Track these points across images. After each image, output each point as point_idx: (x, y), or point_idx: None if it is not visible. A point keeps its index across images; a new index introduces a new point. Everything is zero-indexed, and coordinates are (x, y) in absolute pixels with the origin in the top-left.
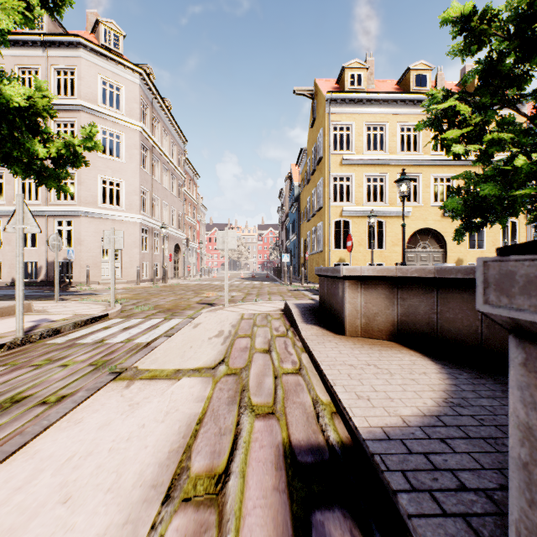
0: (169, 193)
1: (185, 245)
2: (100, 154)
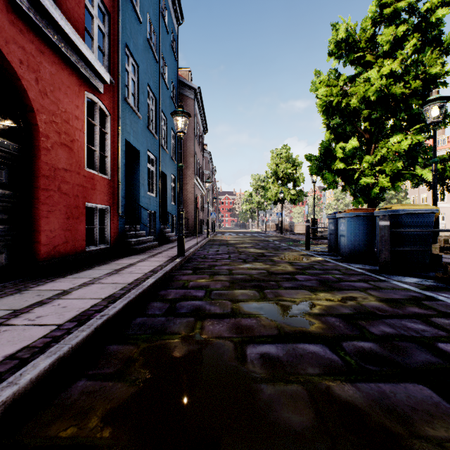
0: None
1: None
2: None
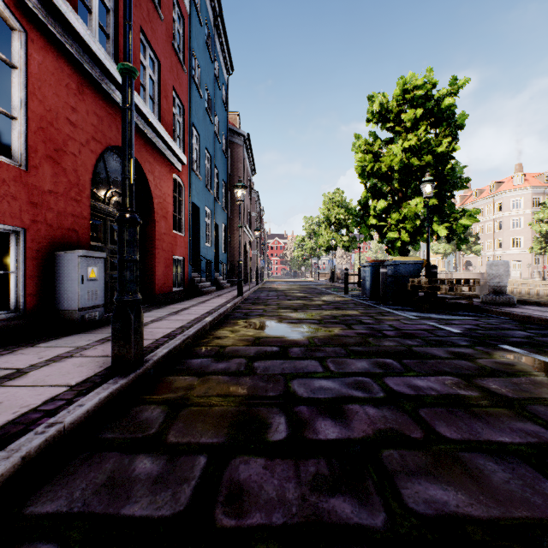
0: None
1: None
2: (510, 229)
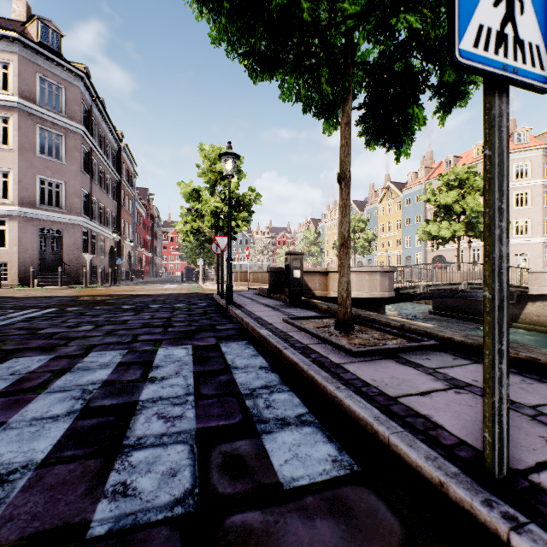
0: None
1: None
2: (513, 208)
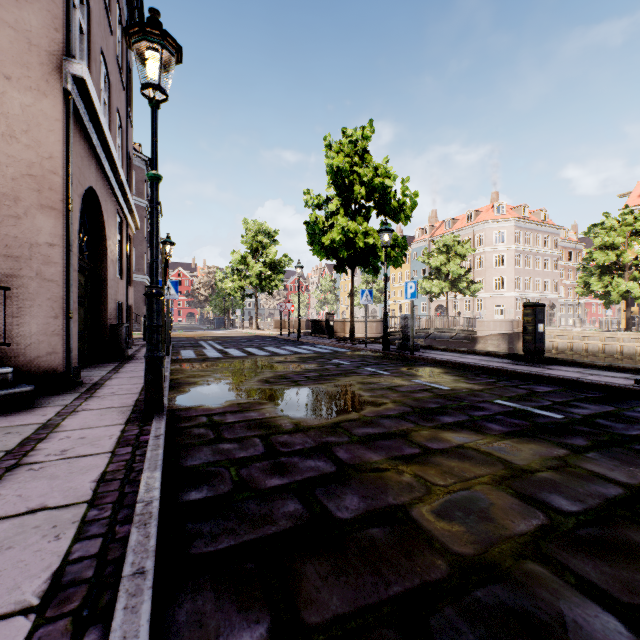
0: (541, 271)
1: (563, 302)
2: (493, 268)
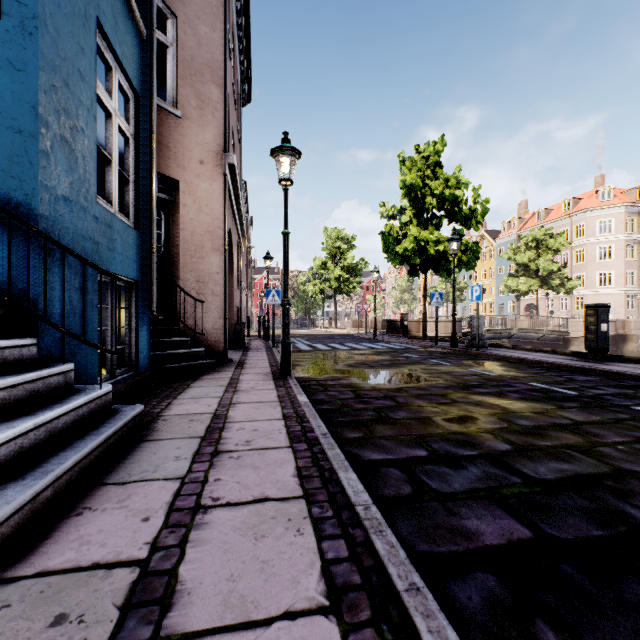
0: None
1: None
2: (597, 261)
